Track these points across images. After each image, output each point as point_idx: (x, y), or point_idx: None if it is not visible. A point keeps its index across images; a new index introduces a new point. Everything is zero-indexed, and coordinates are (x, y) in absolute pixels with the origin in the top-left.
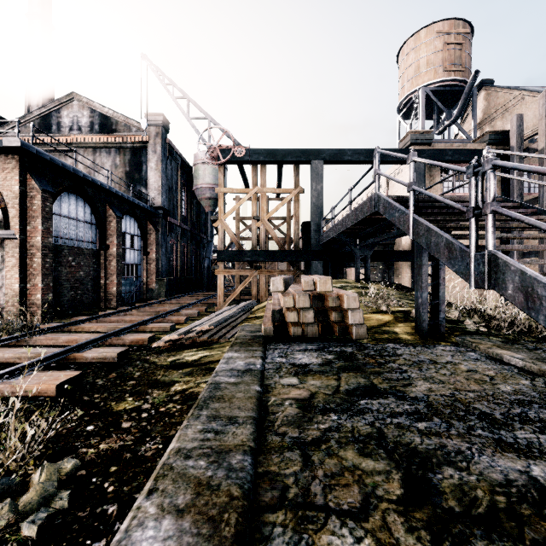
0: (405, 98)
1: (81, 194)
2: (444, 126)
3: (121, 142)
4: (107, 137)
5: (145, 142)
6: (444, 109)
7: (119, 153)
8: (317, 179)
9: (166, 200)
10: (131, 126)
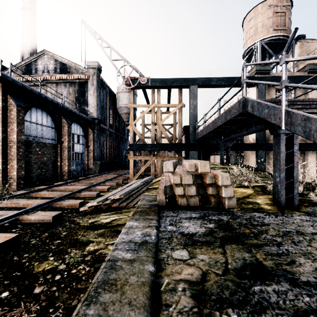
0: (248, 48)
1: (45, 109)
2: (273, 65)
3: (72, 79)
4: (64, 76)
5: (87, 78)
6: (273, 54)
7: (71, 85)
8: (194, 97)
9: (100, 114)
10: (79, 69)
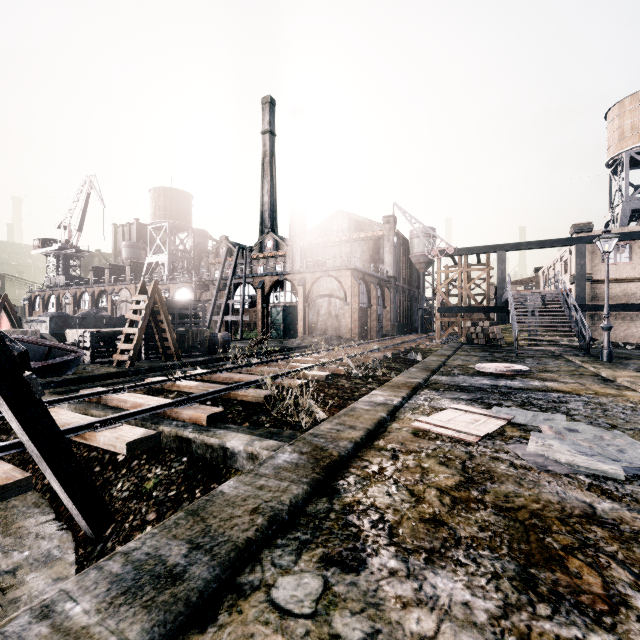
0: (610, 159)
1: (363, 279)
2: None
3: (367, 237)
4: (359, 235)
5: (382, 235)
6: None
7: (365, 243)
8: (501, 262)
9: (395, 270)
10: (373, 225)
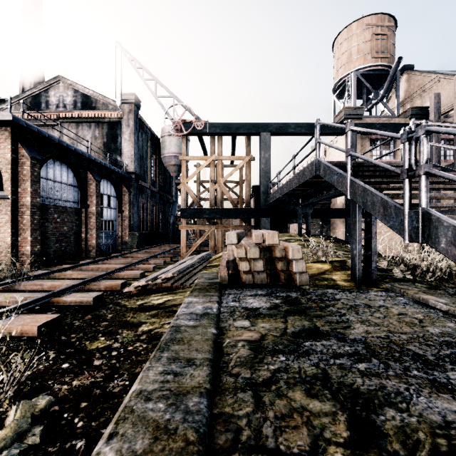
0: (339, 81)
1: (65, 161)
2: (372, 104)
3: (100, 118)
4: (88, 113)
5: (120, 117)
6: (372, 90)
7: (98, 126)
8: (265, 148)
9: (138, 166)
10: (108, 104)
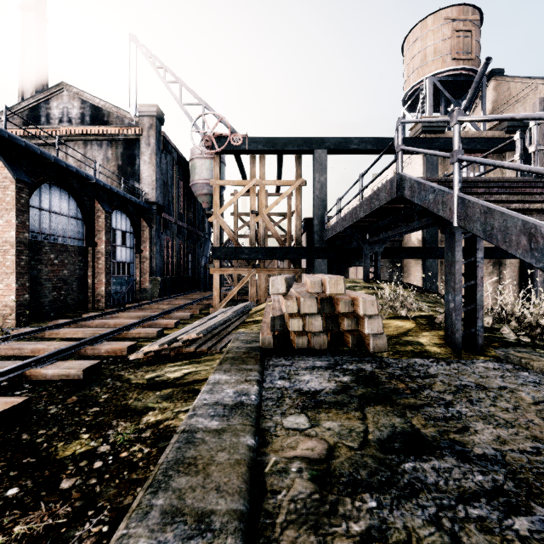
0: (411, 89)
1: (65, 186)
2: None
3: (113, 135)
4: (99, 129)
5: (138, 134)
6: (452, 100)
7: (111, 146)
8: (321, 170)
9: (161, 195)
10: (124, 118)
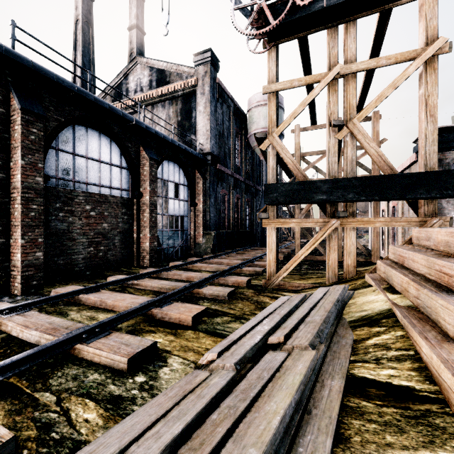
0: None
1: (104, 130)
2: None
3: (173, 92)
4: (162, 90)
5: (194, 85)
6: None
7: (171, 104)
8: None
9: (216, 145)
10: (182, 74)
